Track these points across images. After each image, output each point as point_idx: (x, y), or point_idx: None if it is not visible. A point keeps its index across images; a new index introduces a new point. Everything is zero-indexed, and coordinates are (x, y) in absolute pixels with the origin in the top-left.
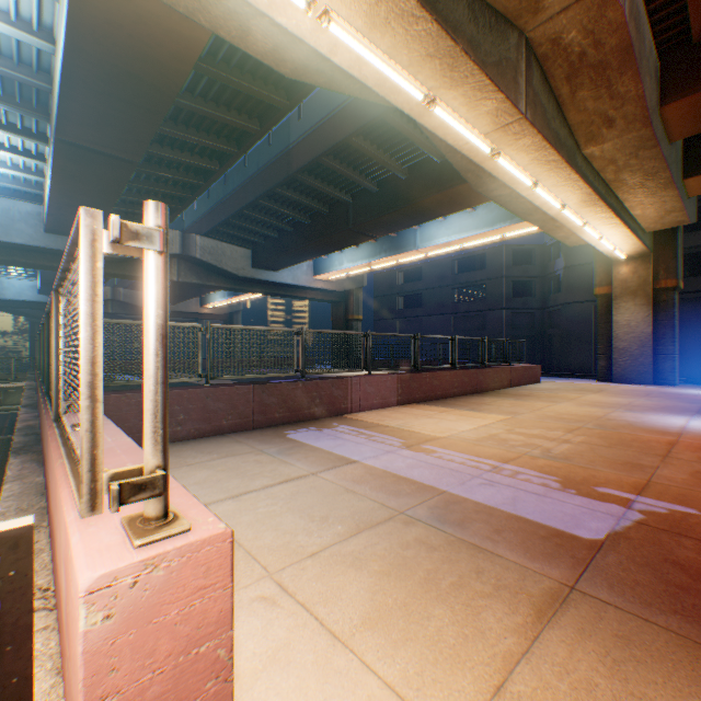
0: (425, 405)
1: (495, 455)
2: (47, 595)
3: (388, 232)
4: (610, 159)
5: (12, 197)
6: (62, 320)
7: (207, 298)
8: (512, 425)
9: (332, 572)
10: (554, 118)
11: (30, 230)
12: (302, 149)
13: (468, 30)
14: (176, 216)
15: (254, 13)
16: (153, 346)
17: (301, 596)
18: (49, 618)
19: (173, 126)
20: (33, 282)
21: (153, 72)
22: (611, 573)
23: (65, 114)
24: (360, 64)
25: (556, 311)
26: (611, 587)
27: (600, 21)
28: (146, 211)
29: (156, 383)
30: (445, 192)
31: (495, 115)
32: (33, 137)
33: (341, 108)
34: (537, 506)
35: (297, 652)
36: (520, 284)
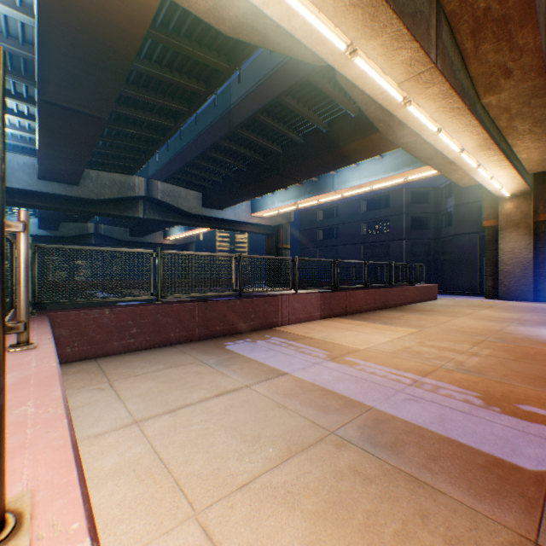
0: (344, 319)
1: (413, 367)
2: None
3: (311, 176)
4: (505, 107)
5: (12, 151)
6: None
7: (168, 232)
8: (422, 338)
9: (262, 512)
10: (459, 70)
11: (26, 177)
12: (241, 108)
13: None
14: (142, 165)
15: None
16: None
17: None
18: None
19: (135, 89)
20: (34, 219)
21: (114, 37)
22: None
23: (44, 77)
24: (290, 15)
25: (448, 241)
26: None
27: None
28: None
29: None
30: (359, 141)
31: (409, 64)
32: (24, 100)
33: (273, 73)
34: (466, 427)
35: None
36: (418, 219)
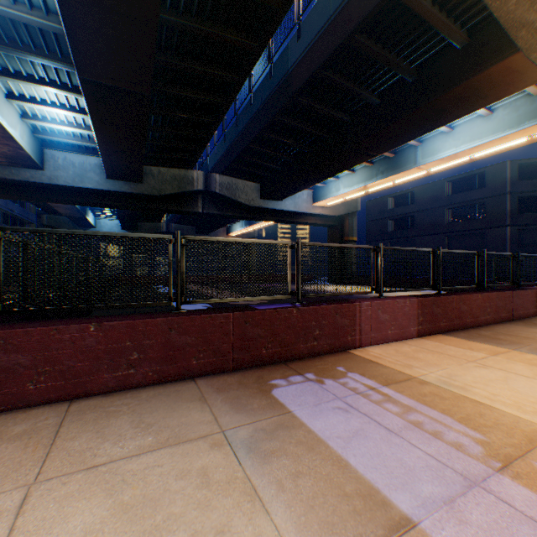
0: (456, 339)
1: None
2: None
3: (388, 148)
4: None
5: (85, 154)
6: None
7: (230, 228)
8: None
9: None
10: None
11: (96, 177)
12: (301, 68)
13: None
14: (198, 157)
15: None
16: None
17: None
18: None
19: (180, 59)
20: (118, 221)
21: None
22: None
23: (75, 45)
24: None
25: None
26: None
27: None
28: None
29: None
30: (468, 80)
31: None
32: (80, 93)
33: (341, 7)
34: None
35: None
36: (528, 199)
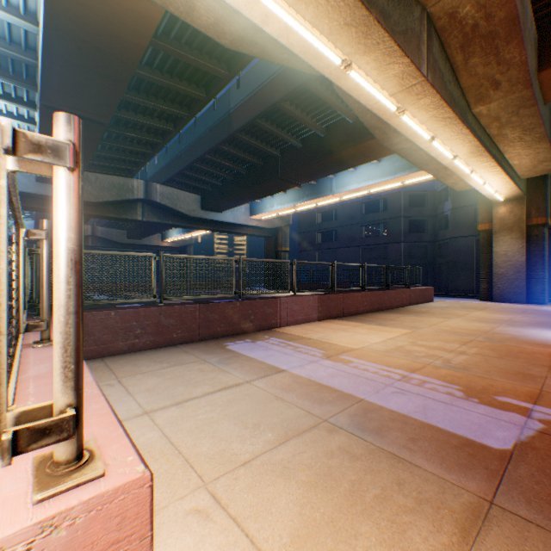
0: (341, 321)
1: (403, 365)
2: None
3: (309, 180)
4: (495, 116)
5: None
6: (22, 249)
7: (166, 234)
8: (414, 338)
9: (262, 482)
10: (450, 82)
11: (24, 180)
12: (240, 113)
13: (380, 2)
14: (141, 168)
15: None
16: (63, 273)
17: (233, 509)
18: None
19: (136, 94)
20: (30, 221)
21: (117, 47)
22: (526, 486)
23: (47, 83)
24: (288, 32)
25: (445, 244)
26: (529, 502)
27: None
28: (55, 124)
29: (66, 314)
30: (356, 146)
31: (401, 78)
32: (24, 104)
33: (271, 79)
34: (445, 415)
35: None
36: (415, 222)
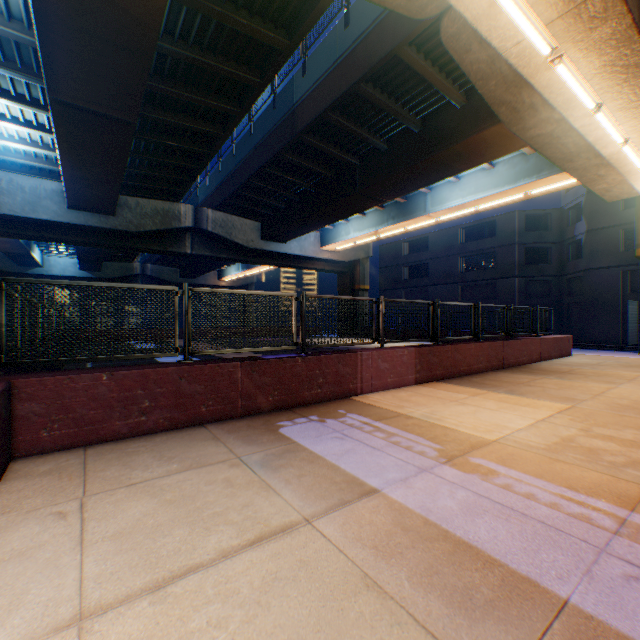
0: (449, 385)
1: (600, 486)
2: None
3: (397, 195)
4: None
5: (39, 176)
6: None
7: (223, 272)
8: (583, 421)
9: None
10: None
11: (54, 207)
12: (307, 106)
13: None
14: (187, 189)
15: None
16: None
17: None
18: None
19: (172, 85)
20: (75, 259)
21: None
22: None
23: (50, 65)
24: None
25: (576, 278)
26: None
27: None
28: None
29: None
30: (466, 140)
31: None
32: (41, 108)
33: (348, 53)
34: None
35: None
36: (534, 250)
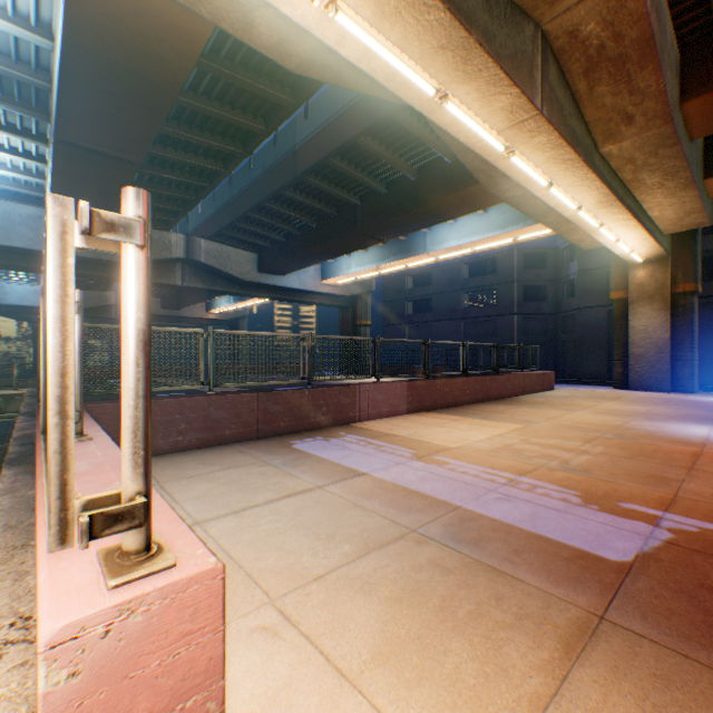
0: (436, 414)
1: (511, 467)
2: (28, 624)
3: (397, 235)
4: (628, 158)
5: (13, 200)
6: None
7: (212, 303)
8: (526, 435)
9: (339, 598)
10: (571, 115)
11: (31, 234)
12: (309, 150)
13: (482, 20)
14: (180, 219)
15: (258, 4)
16: (133, 354)
17: (305, 626)
18: (29, 652)
19: (176, 126)
20: (36, 287)
21: (154, 69)
22: (643, 600)
23: (64, 113)
24: (369, 57)
25: (570, 316)
26: (644, 617)
27: (620, 12)
28: (124, 200)
29: (136, 397)
30: (456, 193)
31: (510, 111)
32: (33, 138)
33: (348, 107)
34: (558, 524)
35: (300, 693)
36: (533, 288)
